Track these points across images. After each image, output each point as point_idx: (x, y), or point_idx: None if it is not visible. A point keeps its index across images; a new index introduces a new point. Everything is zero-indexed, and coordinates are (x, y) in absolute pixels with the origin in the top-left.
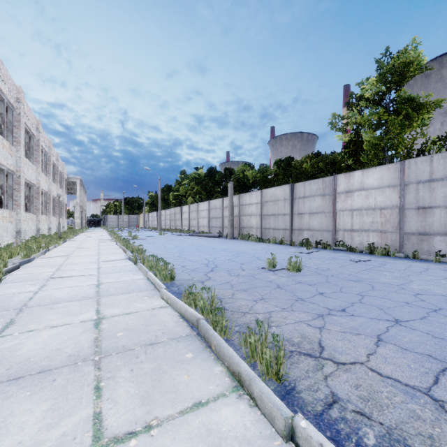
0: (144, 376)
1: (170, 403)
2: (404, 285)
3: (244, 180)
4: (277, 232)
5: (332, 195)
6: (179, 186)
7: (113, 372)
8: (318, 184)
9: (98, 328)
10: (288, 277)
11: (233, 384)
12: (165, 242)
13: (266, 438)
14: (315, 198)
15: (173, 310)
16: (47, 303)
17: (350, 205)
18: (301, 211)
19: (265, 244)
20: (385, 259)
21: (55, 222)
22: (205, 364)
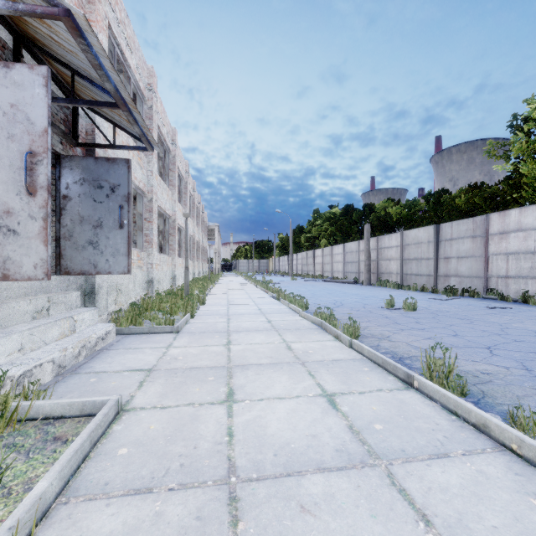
0: (297, 334)
1: (308, 339)
2: (506, 323)
3: (386, 218)
4: (420, 279)
5: (484, 237)
6: (311, 227)
7: (284, 333)
8: (468, 224)
9: (270, 323)
10: (400, 313)
11: (334, 339)
12: (298, 286)
13: (342, 347)
14: (464, 240)
15: (308, 321)
16: (238, 314)
17: (505, 248)
18: (447, 255)
19: (402, 291)
20: (533, 308)
21: (201, 267)
22: (323, 335)
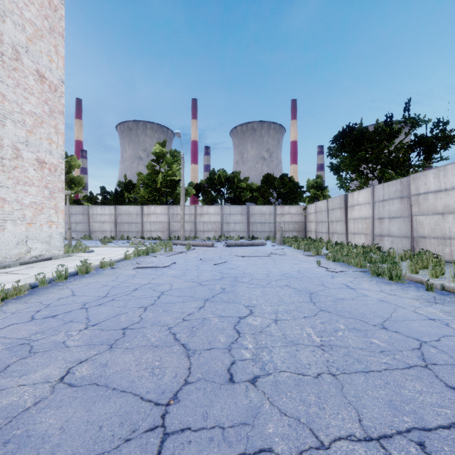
0: None
1: None
2: None
3: None
4: None
5: None
6: None
7: None
8: None
9: None
10: None
11: None
12: None
13: None
14: None
15: None
16: None
17: None
18: None
19: None
20: None
21: None
22: None
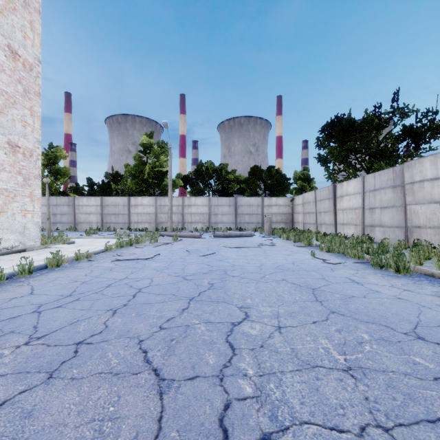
0: None
1: None
2: None
3: None
4: None
5: None
6: None
7: None
8: None
9: None
10: None
11: None
12: None
13: None
14: None
15: None
16: None
17: None
18: None
19: None
20: None
21: None
22: None
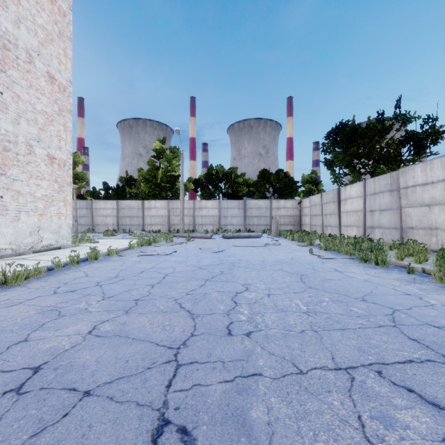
0: None
1: None
2: None
3: None
4: None
5: None
6: None
7: None
8: None
9: None
10: None
11: None
12: None
13: None
14: None
15: None
16: None
17: None
18: None
19: None
20: None
21: None
22: None
